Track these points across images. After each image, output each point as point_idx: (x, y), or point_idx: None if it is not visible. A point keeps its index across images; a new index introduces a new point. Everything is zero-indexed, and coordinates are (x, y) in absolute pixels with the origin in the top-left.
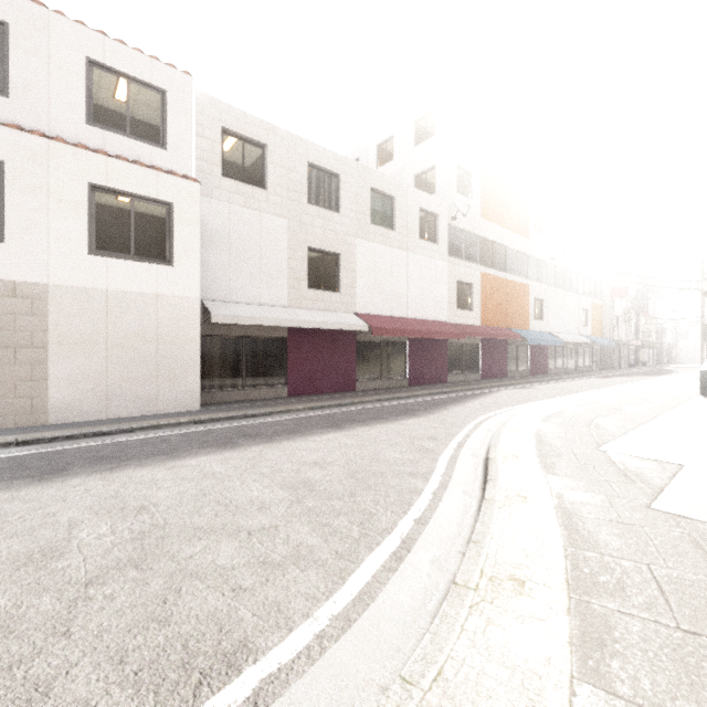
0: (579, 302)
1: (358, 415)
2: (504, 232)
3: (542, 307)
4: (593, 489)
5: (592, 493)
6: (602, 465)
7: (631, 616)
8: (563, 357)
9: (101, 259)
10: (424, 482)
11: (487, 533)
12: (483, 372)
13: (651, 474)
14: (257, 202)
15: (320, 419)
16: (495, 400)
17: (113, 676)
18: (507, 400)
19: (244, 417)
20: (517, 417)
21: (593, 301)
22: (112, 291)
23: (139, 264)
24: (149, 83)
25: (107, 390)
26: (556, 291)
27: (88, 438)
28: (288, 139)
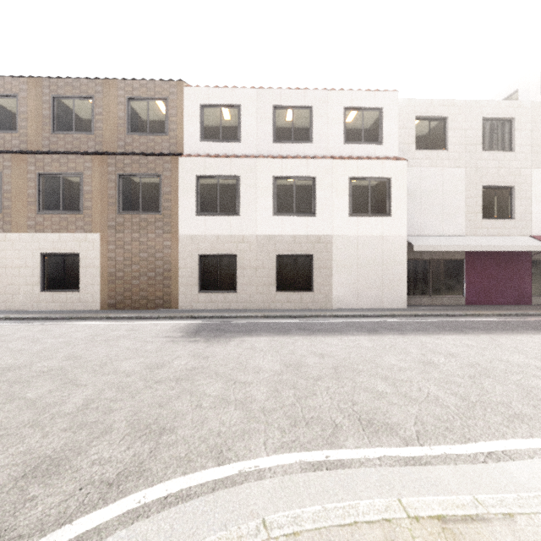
0: None
1: None
2: None
3: None
4: None
5: None
6: None
7: None
8: None
9: (354, 218)
10: None
11: None
12: None
13: None
14: (440, 161)
15: (517, 323)
16: None
17: (537, 410)
18: None
19: (446, 315)
20: None
21: None
22: (359, 236)
23: (373, 218)
24: (373, 107)
25: (357, 292)
26: None
27: (361, 317)
28: (465, 106)
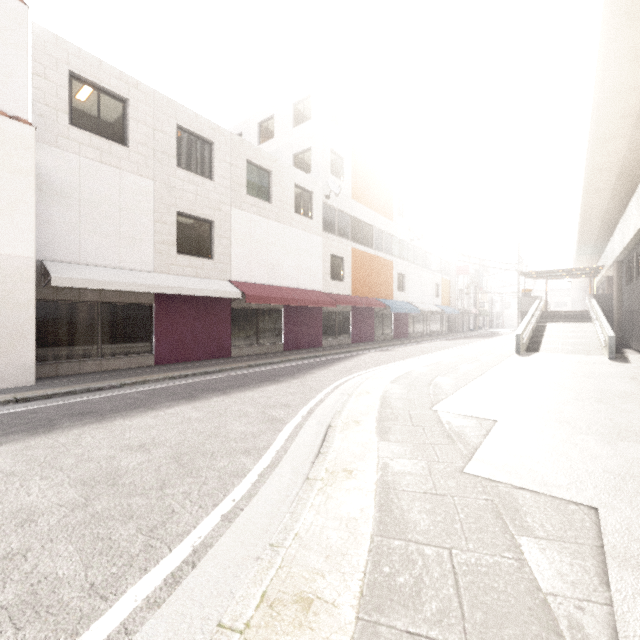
0: (432, 277)
1: (221, 383)
2: (372, 214)
3: (404, 281)
4: (418, 455)
5: (416, 459)
6: (431, 426)
7: (419, 638)
8: (420, 323)
9: None
10: (256, 460)
11: (293, 528)
12: (354, 337)
13: (470, 432)
14: (117, 159)
15: (178, 389)
16: (358, 363)
17: None
18: (369, 362)
19: (87, 391)
20: (371, 379)
21: (443, 276)
22: None
23: None
24: None
25: None
26: (414, 267)
27: None
28: (155, 98)
